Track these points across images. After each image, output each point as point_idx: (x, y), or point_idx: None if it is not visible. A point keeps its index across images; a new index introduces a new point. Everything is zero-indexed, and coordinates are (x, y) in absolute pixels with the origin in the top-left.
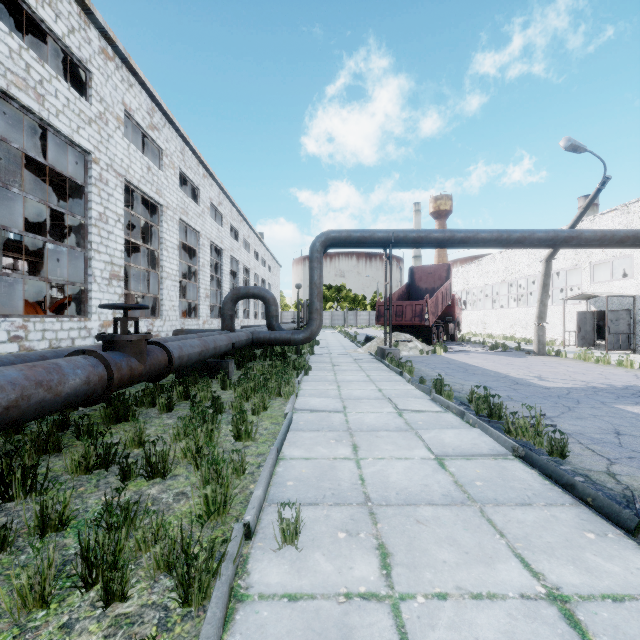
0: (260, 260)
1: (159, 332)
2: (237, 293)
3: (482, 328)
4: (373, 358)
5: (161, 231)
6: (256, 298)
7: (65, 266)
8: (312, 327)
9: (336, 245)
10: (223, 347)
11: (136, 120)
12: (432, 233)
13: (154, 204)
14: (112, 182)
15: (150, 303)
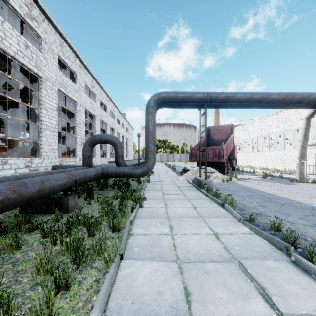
0: (121, 124)
1: (38, 167)
2: (93, 139)
3: (246, 163)
4: (191, 186)
5: (40, 95)
6: (107, 143)
7: (5, 127)
8: (147, 164)
9: (165, 105)
10: (58, 186)
11: (12, 5)
12: (237, 94)
13: (34, 75)
14: None
15: (34, 147)
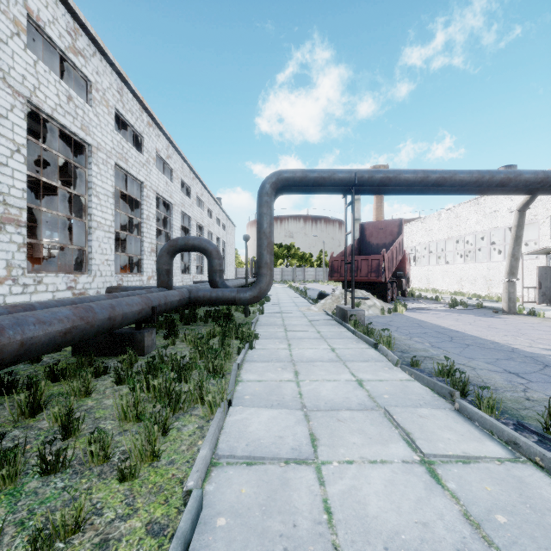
0: (214, 219)
1: (86, 289)
2: (174, 244)
3: (426, 283)
4: (331, 319)
5: (89, 174)
6: (196, 250)
7: None
8: (261, 284)
9: (289, 189)
10: (131, 314)
11: (48, 35)
12: (402, 173)
13: (79, 142)
14: (5, 100)
15: (79, 256)
